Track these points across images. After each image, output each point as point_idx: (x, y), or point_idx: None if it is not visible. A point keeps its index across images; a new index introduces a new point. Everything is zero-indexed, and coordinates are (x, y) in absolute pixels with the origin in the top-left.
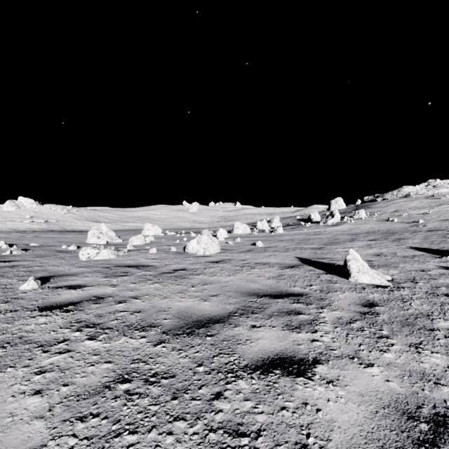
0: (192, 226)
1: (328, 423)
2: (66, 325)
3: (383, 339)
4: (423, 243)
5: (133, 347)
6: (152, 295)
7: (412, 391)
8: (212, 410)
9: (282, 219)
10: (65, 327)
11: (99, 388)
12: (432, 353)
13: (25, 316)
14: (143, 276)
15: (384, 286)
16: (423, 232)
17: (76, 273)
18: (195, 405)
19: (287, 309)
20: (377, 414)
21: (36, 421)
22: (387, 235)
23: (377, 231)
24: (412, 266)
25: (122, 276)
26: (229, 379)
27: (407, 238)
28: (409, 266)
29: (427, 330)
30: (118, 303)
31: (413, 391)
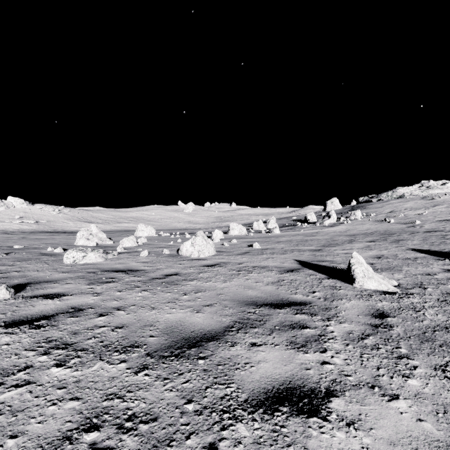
0: (187, 227)
1: None
2: (33, 346)
3: (403, 359)
4: (423, 245)
5: (109, 376)
6: (139, 306)
7: None
8: None
9: (278, 219)
10: (31, 348)
11: (57, 440)
12: None
13: None
14: (131, 283)
15: (391, 293)
16: (421, 233)
17: (57, 280)
18: None
19: (290, 322)
20: None
21: None
22: (385, 236)
23: (375, 232)
24: (416, 270)
25: (108, 282)
26: (225, 423)
27: (406, 240)
28: (413, 270)
29: None
30: (99, 316)
31: None
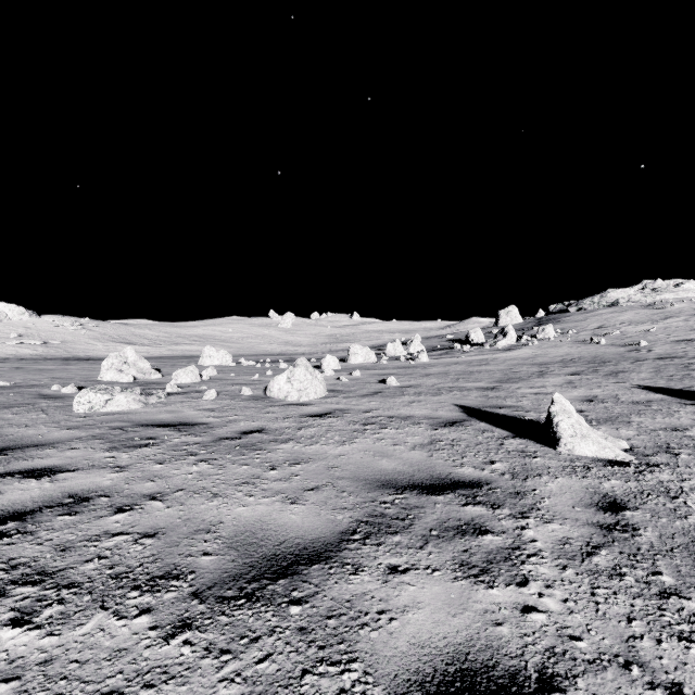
0: (284, 351)
1: None
2: None
3: (671, 599)
4: (656, 379)
5: (113, 647)
6: (190, 491)
7: None
8: None
9: (424, 339)
10: None
11: None
12: None
13: None
14: (182, 447)
15: (622, 463)
16: (651, 361)
17: (55, 442)
18: None
19: (456, 521)
20: None
21: None
22: (595, 365)
23: (578, 360)
24: (654, 422)
25: (142, 446)
26: None
27: (629, 371)
28: (649, 422)
29: None
30: (116, 512)
31: None
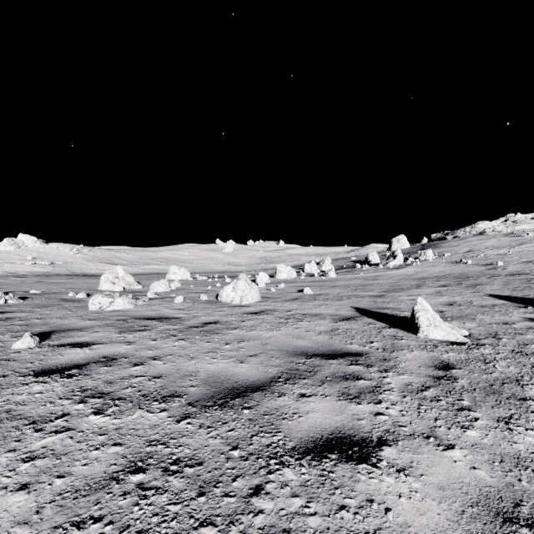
0: (227, 269)
1: (401, 528)
2: (67, 395)
3: (464, 411)
4: (504, 290)
5: (150, 424)
6: (176, 355)
7: (507, 483)
8: (250, 510)
9: (334, 260)
10: (65, 397)
11: (105, 480)
12: (527, 430)
13: (16, 383)
14: (166, 331)
15: (460, 343)
16: (503, 276)
17: (83, 328)
18: (228, 504)
19: (343, 373)
20: (463, 516)
21: (18, 528)
22: (460, 280)
23: (448, 276)
24: (492, 318)
25: (140, 330)
26: (271, 468)
27: (485, 284)
28: (489, 318)
29: (518, 400)
30: (134, 365)
31: (507, 482)
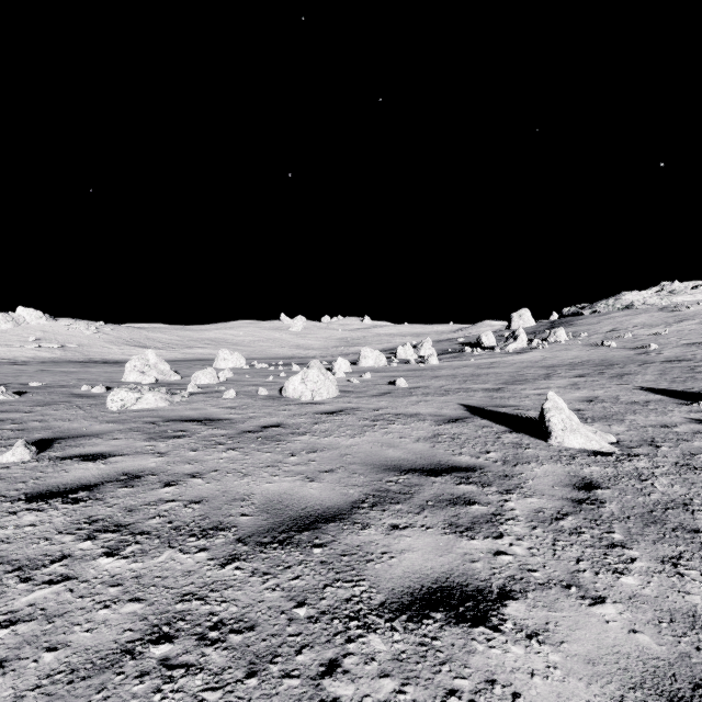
0: (295, 354)
1: None
2: (70, 528)
3: (616, 549)
4: (659, 381)
5: (183, 570)
6: (223, 471)
7: (680, 653)
8: (320, 698)
9: (436, 342)
10: (67, 531)
11: (114, 654)
12: None
13: None
14: (211, 438)
15: (606, 453)
16: (658, 364)
17: (98, 433)
18: (289, 689)
19: (450, 495)
20: None
21: None
22: (602, 368)
23: (586, 362)
24: (646, 419)
25: (176, 437)
26: (351, 633)
27: (634, 374)
28: (642, 419)
29: (688, 532)
30: (165, 486)
31: (682, 651)
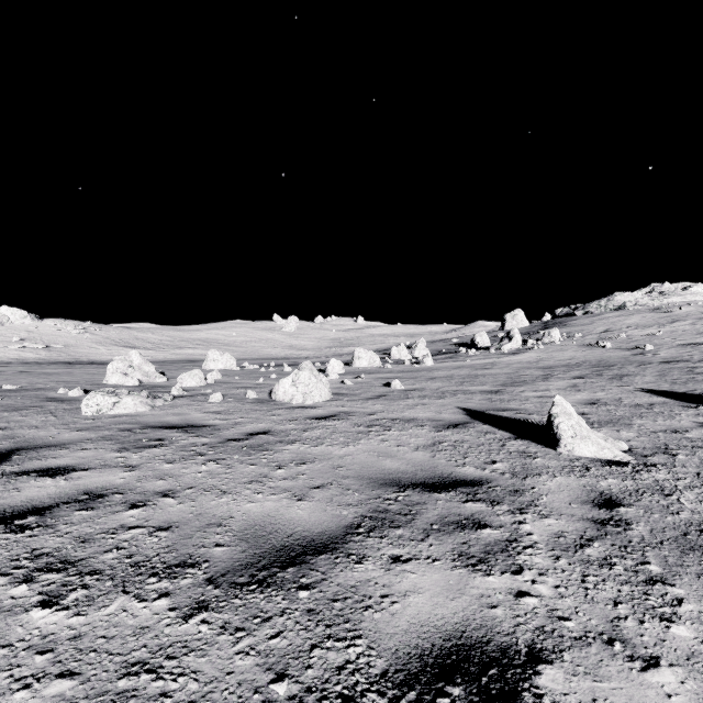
0: (288, 355)
1: None
2: (5, 567)
3: (656, 586)
4: (660, 383)
5: (136, 625)
6: (200, 488)
7: None
8: None
9: (430, 343)
10: (1, 571)
11: None
12: None
13: None
14: (190, 447)
15: (620, 463)
16: (656, 364)
17: (66, 443)
18: None
19: (457, 516)
20: None
21: None
22: (600, 369)
23: (583, 363)
24: (655, 424)
25: (151, 446)
26: None
27: (634, 375)
28: (650, 424)
29: None
30: (130, 508)
31: None
